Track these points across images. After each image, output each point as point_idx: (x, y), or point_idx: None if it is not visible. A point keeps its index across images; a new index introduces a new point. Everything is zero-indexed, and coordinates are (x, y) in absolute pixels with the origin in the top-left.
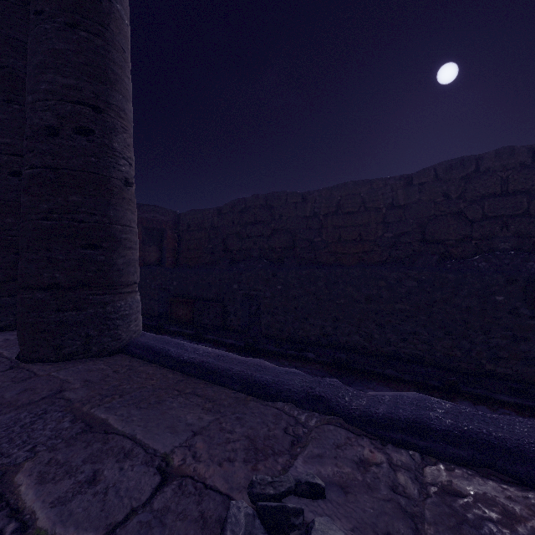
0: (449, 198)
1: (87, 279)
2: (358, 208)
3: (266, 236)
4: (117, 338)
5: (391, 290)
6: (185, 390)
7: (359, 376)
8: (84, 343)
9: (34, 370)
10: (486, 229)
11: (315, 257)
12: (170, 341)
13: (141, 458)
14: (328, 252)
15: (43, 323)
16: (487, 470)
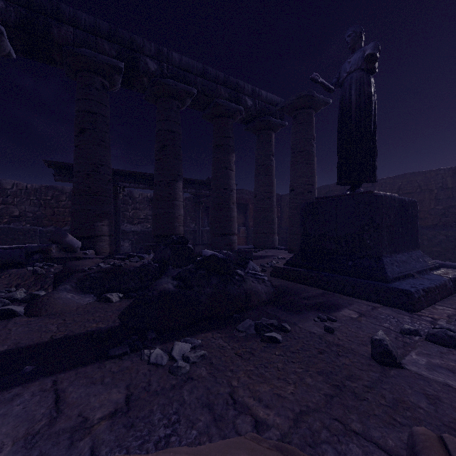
0: None
1: None
2: (414, 190)
3: None
4: None
5: (429, 241)
6: None
7: None
8: None
9: None
10: None
11: None
12: None
13: None
14: None
15: None
16: None
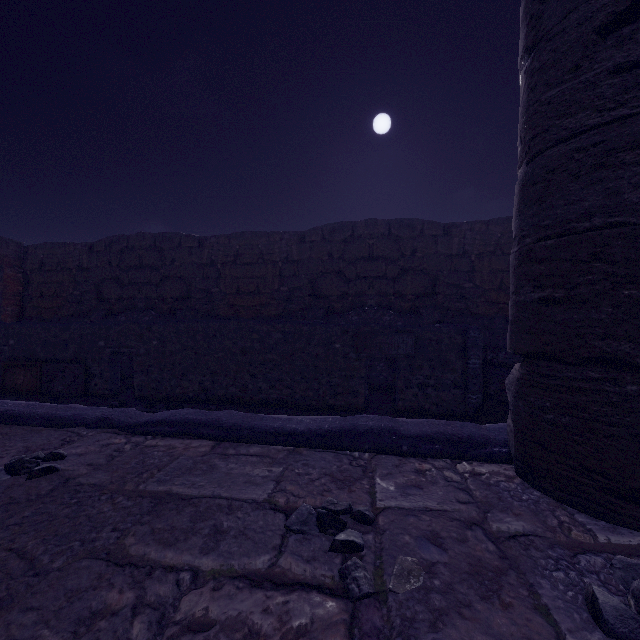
0: (333, 258)
1: None
2: (256, 260)
3: (154, 283)
4: None
5: (262, 342)
6: None
7: None
8: None
9: None
10: (359, 287)
11: (213, 310)
12: None
13: None
14: (226, 304)
15: None
16: (187, 436)
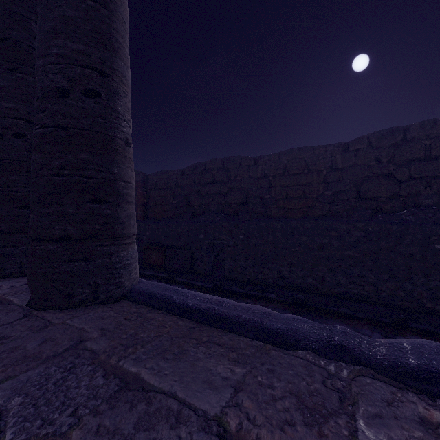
0: (380, 162)
1: (95, 231)
2: (302, 170)
3: (223, 193)
4: (121, 286)
5: (341, 239)
6: (202, 339)
7: (317, 314)
8: (93, 291)
9: (48, 318)
10: (413, 188)
11: (265, 212)
12: (169, 288)
13: (195, 423)
14: (276, 207)
15: (54, 273)
16: None
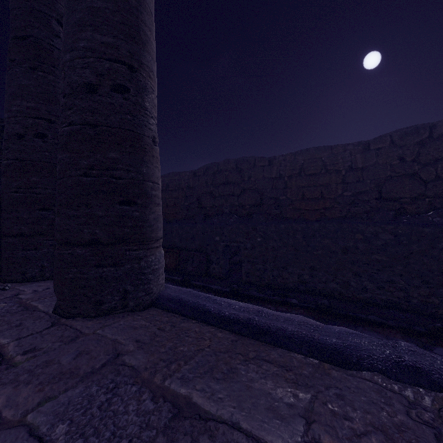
0: (404, 161)
1: (124, 235)
2: (319, 170)
3: (236, 194)
4: (149, 293)
5: (368, 242)
6: (249, 354)
7: (344, 321)
8: (122, 298)
9: (78, 327)
10: (440, 188)
11: (281, 213)
12: (198, 294)
13: None
14: (292, 208)
15: (83, 279)
16: None
